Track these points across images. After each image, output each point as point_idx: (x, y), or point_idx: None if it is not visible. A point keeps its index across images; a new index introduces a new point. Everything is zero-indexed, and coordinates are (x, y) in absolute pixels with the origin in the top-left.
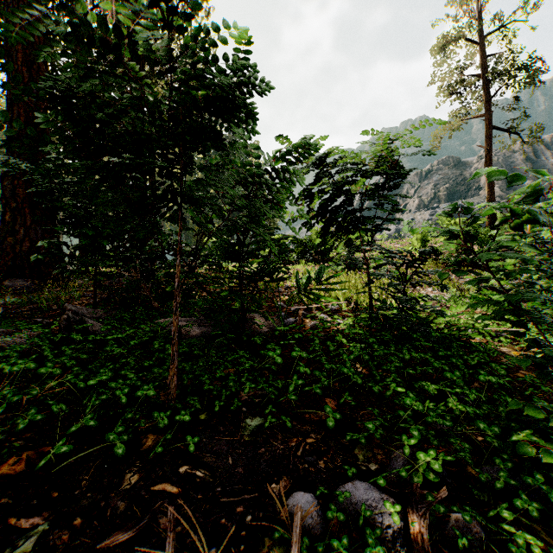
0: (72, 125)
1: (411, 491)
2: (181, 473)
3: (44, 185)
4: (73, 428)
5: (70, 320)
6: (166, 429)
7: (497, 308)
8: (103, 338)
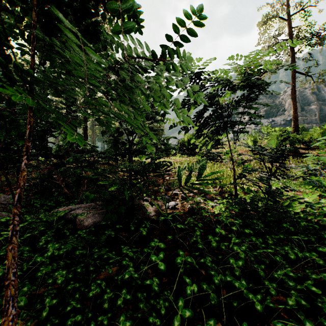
0: None
1: None
2: None
3: None
4: None
5: None
6: None
7: (323, 190)
8: None
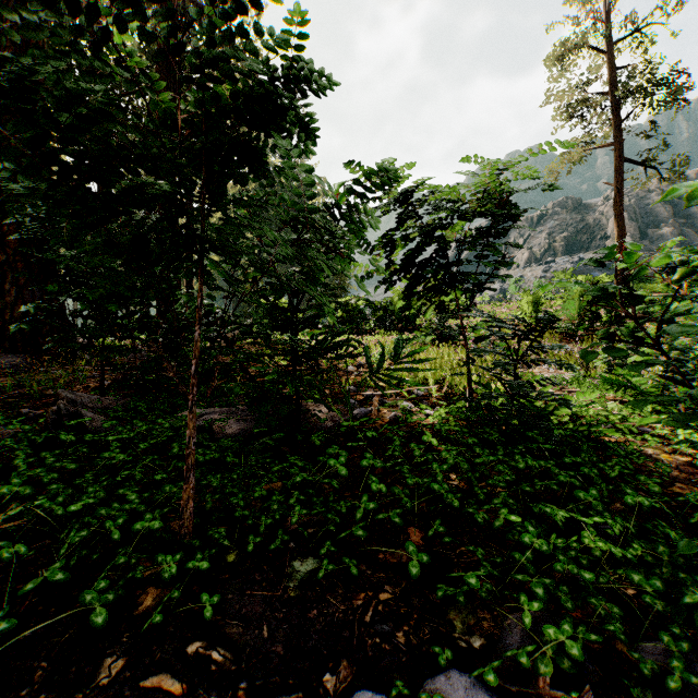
0: (17, 130)
1: (537, 689)
2: (190, 655)
3: (33, 230)
4: (31, 585)
5: (61, 412)
6: (176, 579)
7: (635, 393)
8: (103, 438)
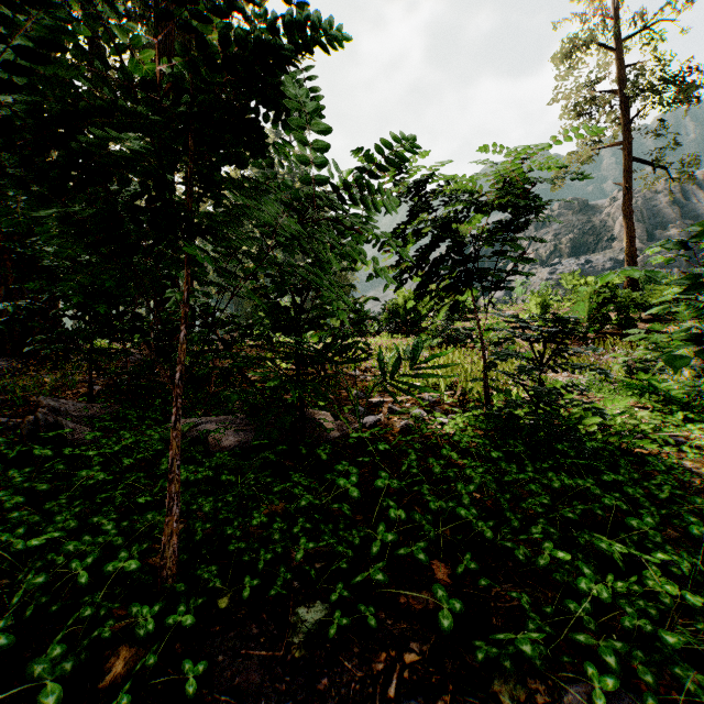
0: None
1: None
2: None
3: None
4: None
5: (39, 423)
6: (155, 634)
7: (659, 399)
8: (84, 452)
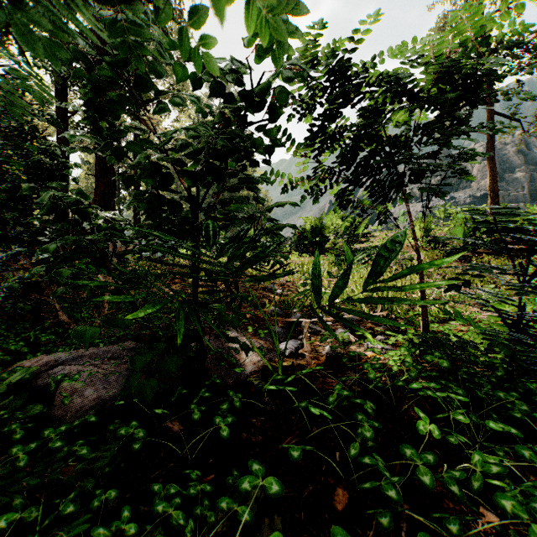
0: None
1: None
2: None
3: None
4: None
5: None
6: None
7: None
8: None
